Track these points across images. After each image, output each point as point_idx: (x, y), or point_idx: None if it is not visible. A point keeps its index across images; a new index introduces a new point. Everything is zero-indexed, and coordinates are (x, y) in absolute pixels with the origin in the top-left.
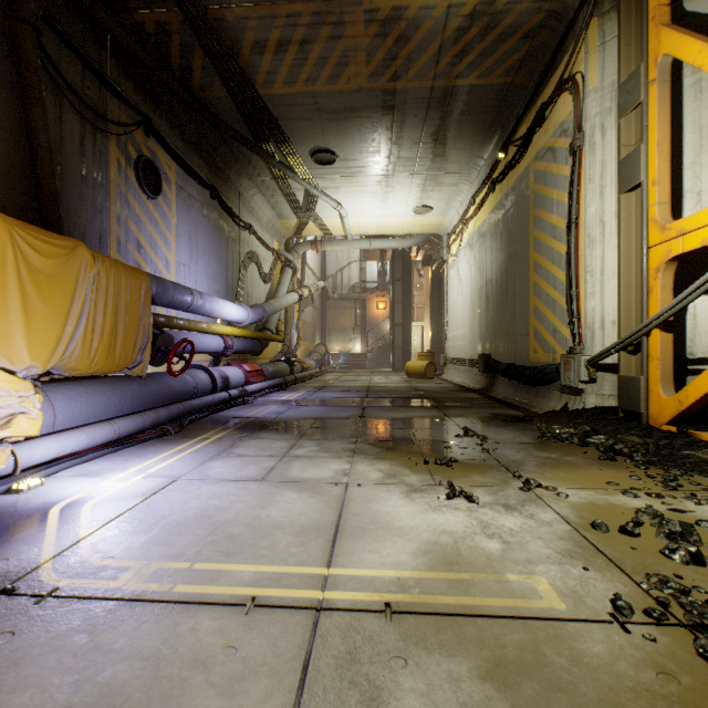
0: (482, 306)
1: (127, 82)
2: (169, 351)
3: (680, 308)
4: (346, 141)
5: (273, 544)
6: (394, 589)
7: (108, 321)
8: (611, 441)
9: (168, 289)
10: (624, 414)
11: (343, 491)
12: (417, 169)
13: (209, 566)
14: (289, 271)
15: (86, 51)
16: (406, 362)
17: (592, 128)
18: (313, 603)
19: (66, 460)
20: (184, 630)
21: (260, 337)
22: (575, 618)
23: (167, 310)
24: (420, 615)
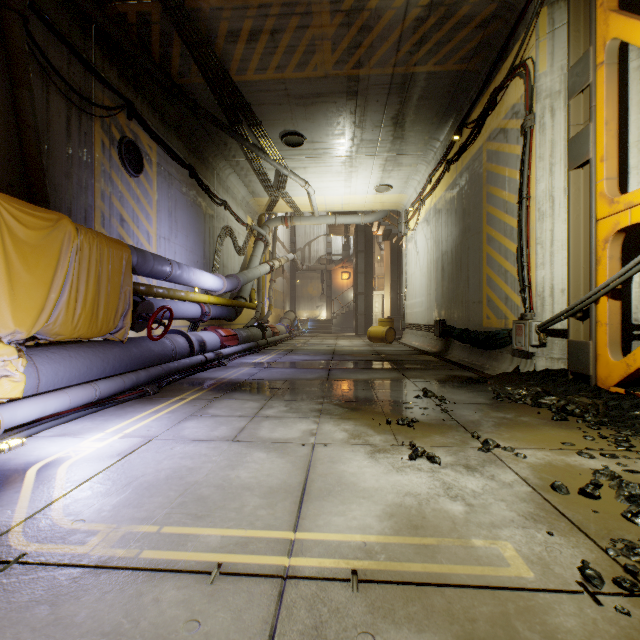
0: (438, 276)
1: (111, 69)
2: (149, 317)
3: (629, 276)
4: (313, 124)
5: (241, 507)
6: (360, 555)
7: (91, 289)
8: (562, 402)
9: (148, 260)
10: (573, 376)
11: (310, 451)
12: (378, 151)
13: (177, 530)
14: (261, 244)
15: (72, 39)
16: (368, 327)
17: (542, 110)
18: (279, 571)
19: (48, 421)
20: (147, 600)
21: (234, 305)
22: (545, 588)
23: (148, 279)
24: (387, 584)
